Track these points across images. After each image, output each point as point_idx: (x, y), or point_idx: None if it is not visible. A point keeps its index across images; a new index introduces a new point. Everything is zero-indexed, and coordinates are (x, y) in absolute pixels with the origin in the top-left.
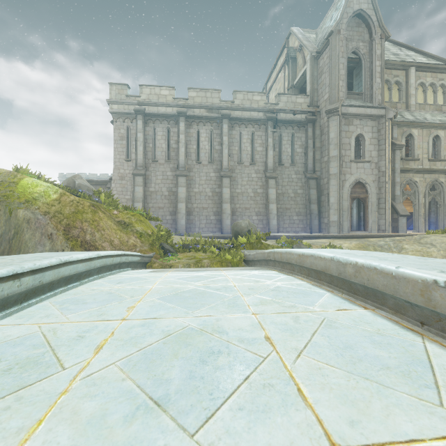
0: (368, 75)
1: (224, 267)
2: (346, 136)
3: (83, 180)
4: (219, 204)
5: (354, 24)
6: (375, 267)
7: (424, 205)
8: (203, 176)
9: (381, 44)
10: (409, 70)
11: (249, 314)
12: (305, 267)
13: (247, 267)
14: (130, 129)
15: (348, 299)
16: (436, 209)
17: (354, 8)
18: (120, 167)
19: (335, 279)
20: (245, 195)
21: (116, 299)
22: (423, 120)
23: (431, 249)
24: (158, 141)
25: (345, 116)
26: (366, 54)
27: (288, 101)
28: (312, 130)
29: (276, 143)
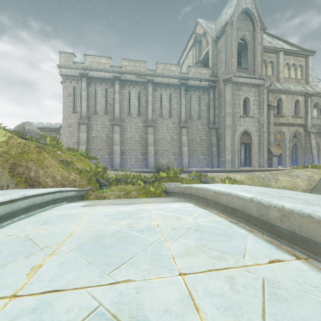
0: (252, 55)
1: (149, 199)
2: (237, 98)
3: (33, 126)
4: (145, 147)
5: (242, 18)
6: (310, 214)
7: (289, 148)
8: (133, 126)
9: (261, 34)
10: (279, 53)
11: (176, 275)
12: (221, 204)
13: (167, 197)
14: (76, 88)
15: (271, 242)
16: (296, 151)
17: (242, 7)
18: (68, 117)
19: (253, 218)
20: (165, 140)
21: (25, 251)
22: (288, 89)
23: (297, 179)
24: (98, 98)
25: (237, 83)
26: (250, 40)
27: (196, 72)
28: (213, 93)
29: (187, 102)
